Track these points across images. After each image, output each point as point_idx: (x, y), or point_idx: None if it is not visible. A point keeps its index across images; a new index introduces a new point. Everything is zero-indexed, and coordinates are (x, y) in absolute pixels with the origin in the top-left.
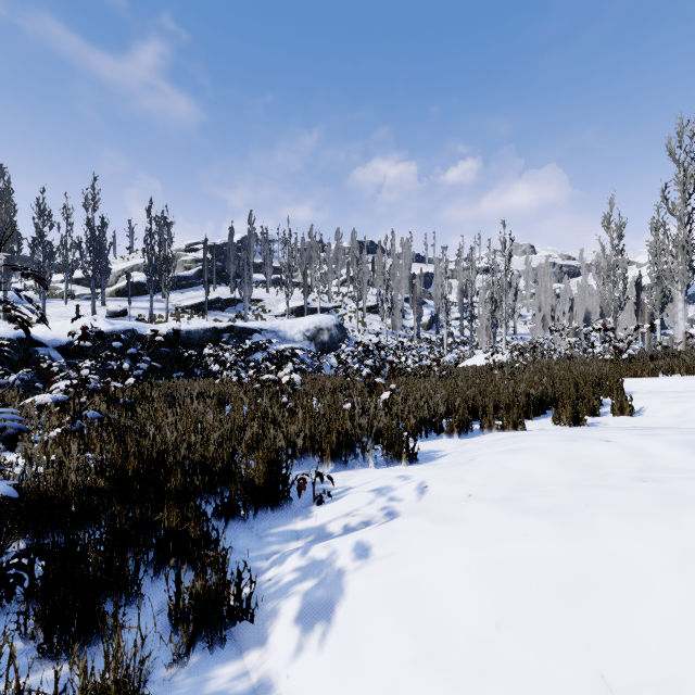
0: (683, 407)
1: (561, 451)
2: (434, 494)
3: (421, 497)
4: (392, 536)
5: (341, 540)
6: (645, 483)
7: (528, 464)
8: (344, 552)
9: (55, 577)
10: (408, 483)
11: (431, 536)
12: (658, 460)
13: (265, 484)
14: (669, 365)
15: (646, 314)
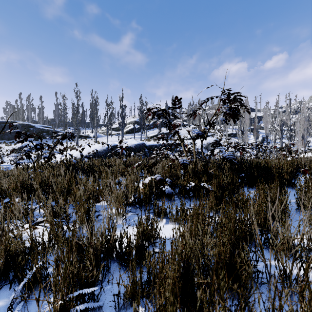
0: None
1: None
2: None
3: None
4: None
5: None
6: None
7: None
8: None
9: (264, 178)
10: None
11: None
12: None
13: (289, 171)
14: None
15: None
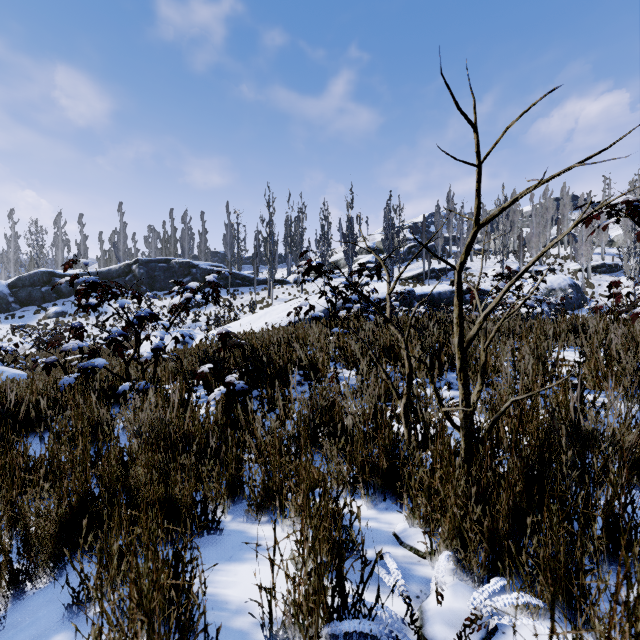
0: None
1: None
2: None
3: None
4: None
5: None
6: None
7: None
8: None
9: None
10: None
11: None
12: None
13: None
14: None
15: None
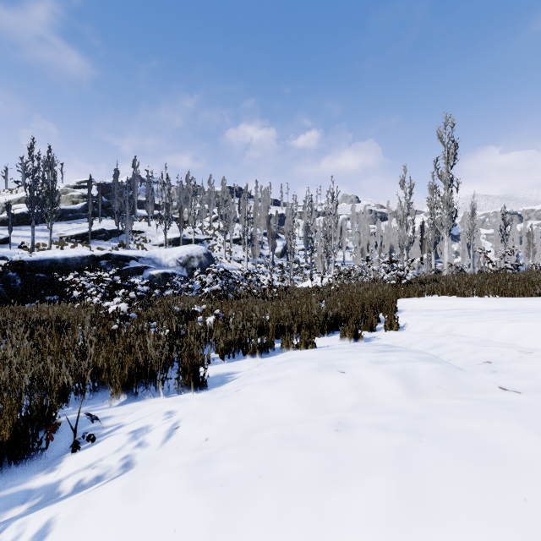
0: (429, 325)
1: (304, 383)
2: (178, 438)
3: (165, 442)
4: (77, 516)
5: (40, 515)
6: (334, 435)
7: (272, 399)
8: (25, 538)
9: None
10: (165, 423)
11: (104, 522)
12: (372, 394)
13: (8, 438)
14: (431, 288)
15: (426, 248)
